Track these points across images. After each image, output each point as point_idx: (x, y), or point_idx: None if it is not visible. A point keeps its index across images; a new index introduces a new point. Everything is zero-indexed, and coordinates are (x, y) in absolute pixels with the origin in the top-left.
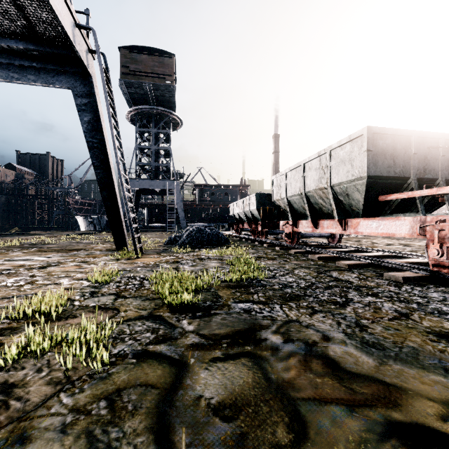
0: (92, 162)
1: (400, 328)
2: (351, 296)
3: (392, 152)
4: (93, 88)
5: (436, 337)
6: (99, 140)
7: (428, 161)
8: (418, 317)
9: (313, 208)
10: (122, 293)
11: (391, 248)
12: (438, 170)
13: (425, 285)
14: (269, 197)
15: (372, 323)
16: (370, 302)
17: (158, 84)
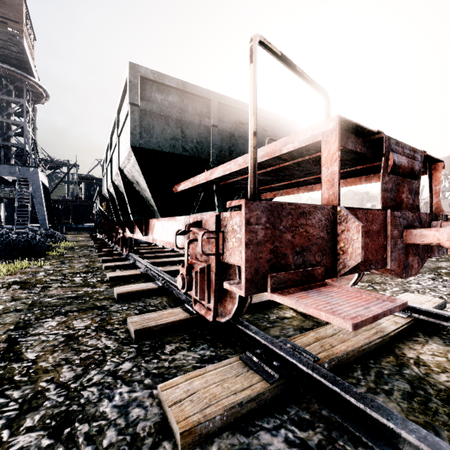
0: None
1: None
2: None
3: (178, 116)
4: None
5: None
6: None
7: (235, 140)
8: None
9: None
10: None
11: None
12: None
13: (161, 348)
14: None
15: None
16: None
17: None
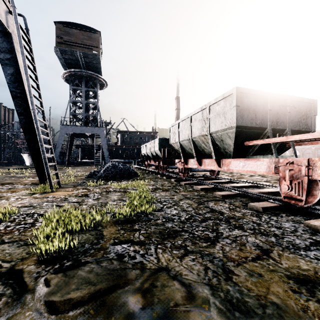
0: (16, 109)
1: (263, 273)
2: (221, 229)
3: (254, 108)
4: (13, 44)
5: (296, 285)
6: (22, 91)
7: (279, 115)
8: (277, 254)
9: (198, 150)
10: (3, 237)
11: (253, 178)
12: (286, 123)
13: (279, 214)
14: (168, 141)
15: (238, 267)
16: (236, 237)
17: (86, 53)
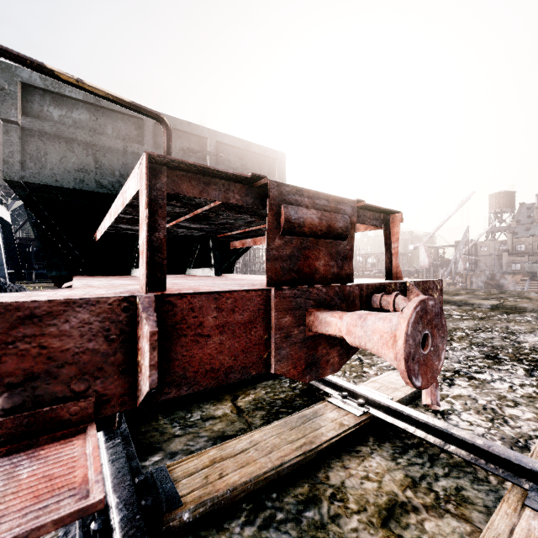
0: None
1: None
2: None
3: (88, 140)
4: None
5: None
6: None
7: None
8: None
9: None
10: None
11: None
12: None
13: None
14: None
15: None
16: None
17: None
